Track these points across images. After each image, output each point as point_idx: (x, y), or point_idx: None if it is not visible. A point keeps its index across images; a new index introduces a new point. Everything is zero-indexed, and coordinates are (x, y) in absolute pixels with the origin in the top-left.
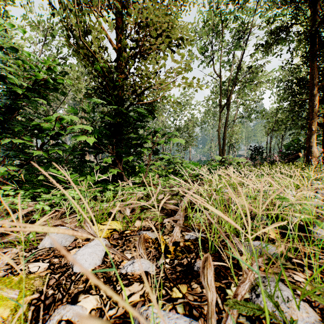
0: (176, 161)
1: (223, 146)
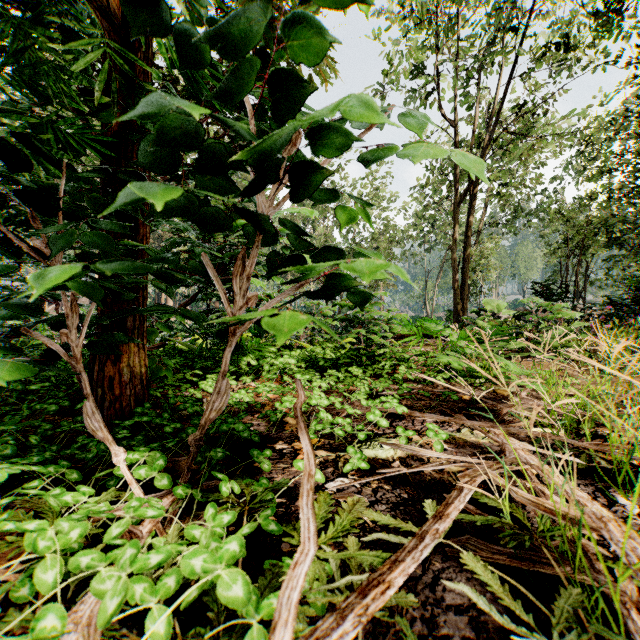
0: (371, 316)
1: (463, 283)
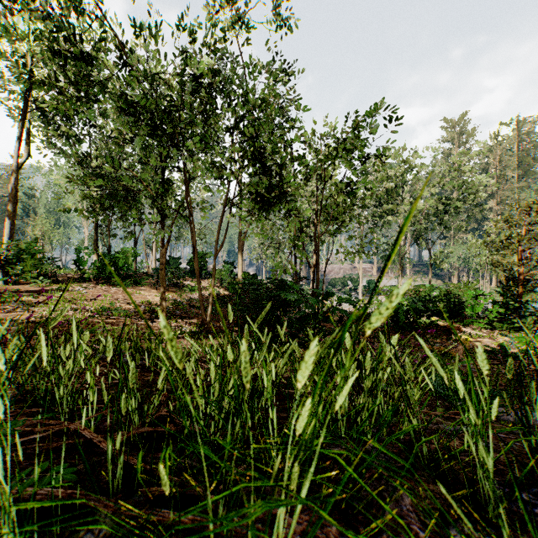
0: None
1: None
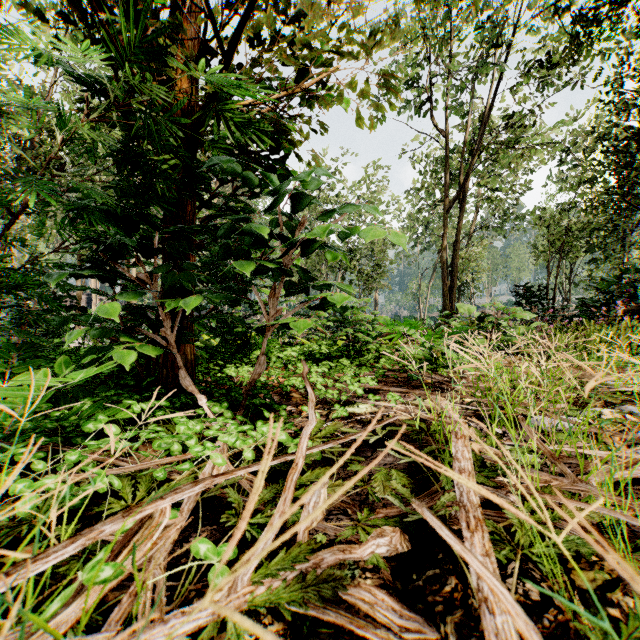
0: (358, 318)
1: (452, 285)
